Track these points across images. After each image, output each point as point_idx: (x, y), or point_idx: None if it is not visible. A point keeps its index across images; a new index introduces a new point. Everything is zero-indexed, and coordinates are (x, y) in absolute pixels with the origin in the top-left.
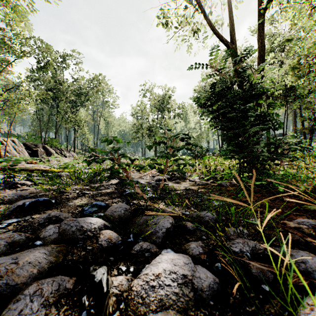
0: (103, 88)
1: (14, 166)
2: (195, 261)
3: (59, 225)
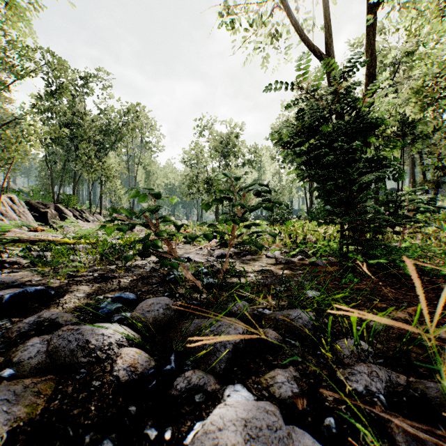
0: (142, 124)
1: (7, 235)
2: (286, 413)
3: (49, 338)
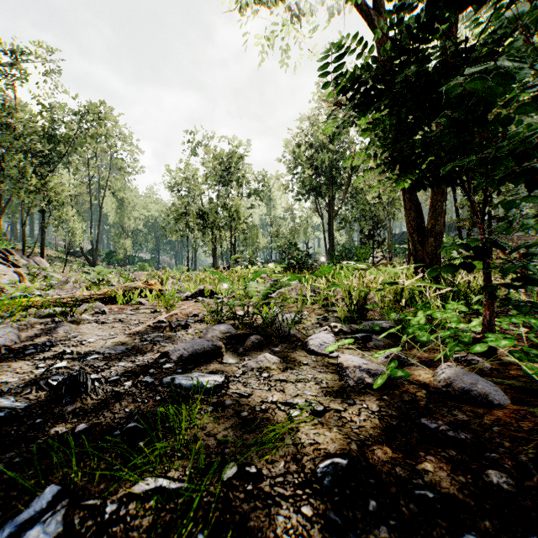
0: (108, 130)
1: None
2: None
3: None
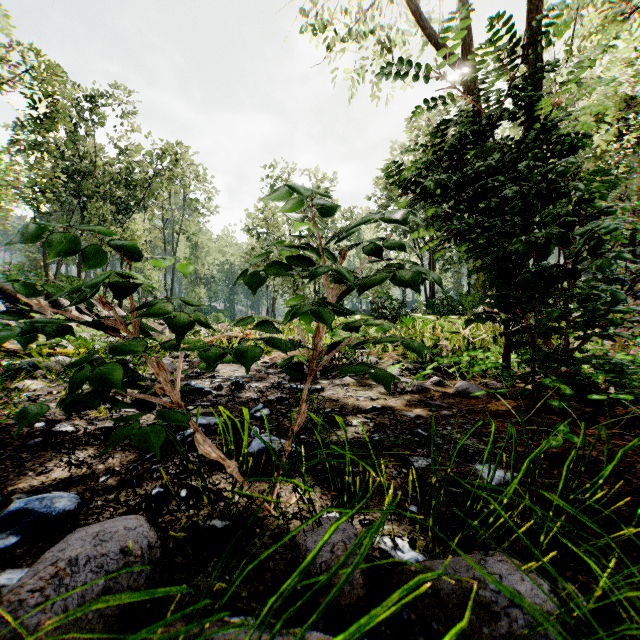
0: (184, 172)
1: None
2: None
3: None
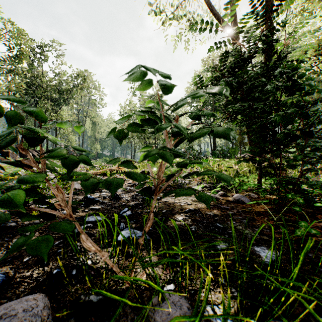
0: (88, 85)
1: None
2: None
3: None
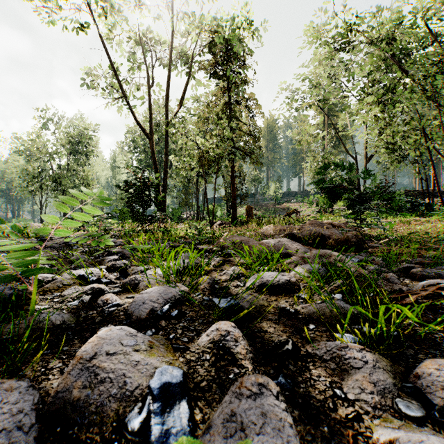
0: None
1: None
2: None
3: None
